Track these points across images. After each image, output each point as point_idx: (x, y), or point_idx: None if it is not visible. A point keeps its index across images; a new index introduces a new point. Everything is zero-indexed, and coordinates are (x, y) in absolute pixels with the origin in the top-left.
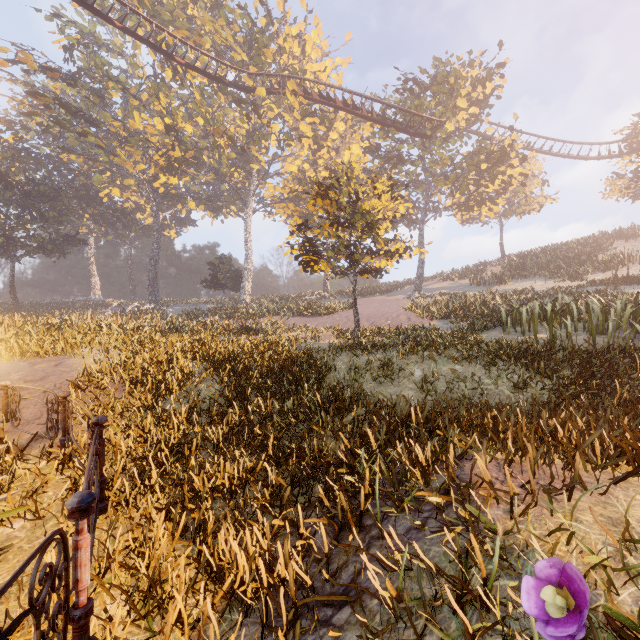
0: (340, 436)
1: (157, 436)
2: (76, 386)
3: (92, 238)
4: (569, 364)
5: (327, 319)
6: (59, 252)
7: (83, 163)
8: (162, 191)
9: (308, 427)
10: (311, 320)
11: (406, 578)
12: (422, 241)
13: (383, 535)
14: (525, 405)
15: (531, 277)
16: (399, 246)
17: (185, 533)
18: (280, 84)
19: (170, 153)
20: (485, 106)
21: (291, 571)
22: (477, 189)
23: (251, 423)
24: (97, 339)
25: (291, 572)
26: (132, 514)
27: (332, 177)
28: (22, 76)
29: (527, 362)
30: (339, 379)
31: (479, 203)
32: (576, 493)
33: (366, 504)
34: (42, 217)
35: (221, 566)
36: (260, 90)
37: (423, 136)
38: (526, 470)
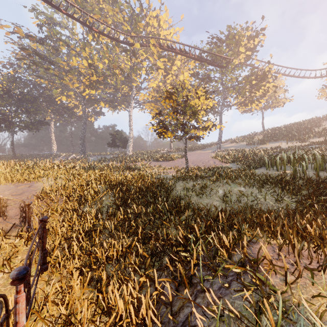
0: (178, 227)
1: (78, 226)
2: (38, 198)
3: (52, 122)
4: (306, 187)
5: (171, 163)
6: (35, 129)
7: (47, 84)
8: (87, 97)
9: (161, 221)
10: (163, 163)
11: (220, 321)
12: (221, 122)
13: (204, 290)
14: (282, 210)
15: (279, 140)
16: (209, 124)
17: (91, 283)
18: (147, 41)
19: (91, 78)
20: (254, 51)
21: (149, 314)
22: (250, 94)
23: (129, 219)
24: (51, 173)
25: (149, 315)
26: (61, 271)
27: (174, 88)
28: (18, 40)
29: (282, 186)
30: (178, 195)
31: (251, 102)
32: (326, 269)
33: (194, 270)
34: (27, 111)
35: (109, 305)
36: (136, 44)
37: (221, 67)
38: (291, 252)
